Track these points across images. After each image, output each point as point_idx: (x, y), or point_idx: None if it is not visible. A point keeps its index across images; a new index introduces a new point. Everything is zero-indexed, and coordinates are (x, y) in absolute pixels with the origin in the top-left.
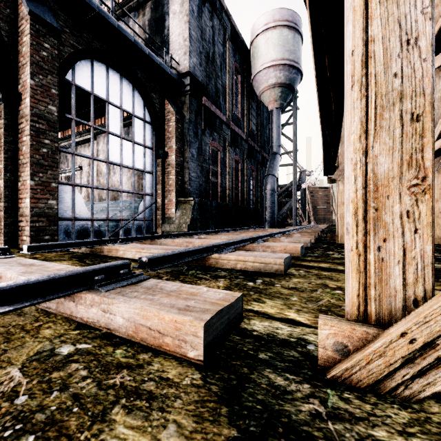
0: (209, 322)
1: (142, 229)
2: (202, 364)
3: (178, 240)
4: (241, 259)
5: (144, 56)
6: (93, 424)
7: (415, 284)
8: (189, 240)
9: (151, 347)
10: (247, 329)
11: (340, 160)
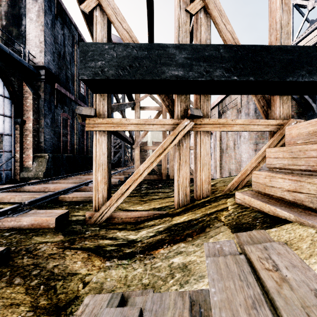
0: (57, 218)
1: (2, 177)
2: (55, 228)
3: (38, 186)
4: (75, 196)
5: (5, 53)
6: (29, 239)
7: (105, 202)
8: (46, 186)
9: (38, 228)
10: (70, 219)
11: (137, 138)
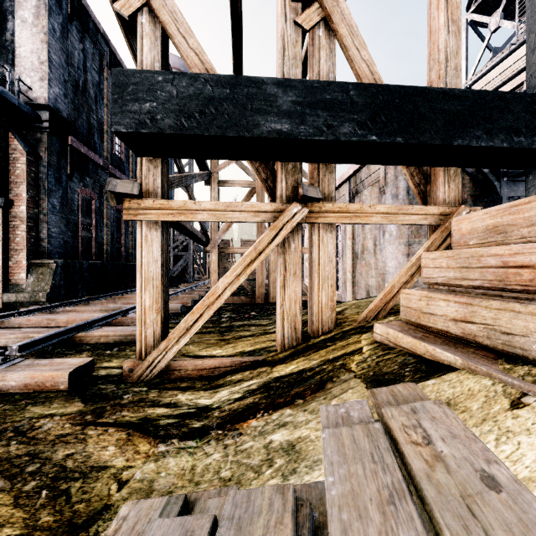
0: (72, 372)
1: None
2: (68, 389)
3: (37, 318)
4: (104, 335)
5: None
6: (20, 411)
7: (157, 343)
8: (51, 318)
9: (37, 391)
10: (96, 375)
11: (213, 234)
